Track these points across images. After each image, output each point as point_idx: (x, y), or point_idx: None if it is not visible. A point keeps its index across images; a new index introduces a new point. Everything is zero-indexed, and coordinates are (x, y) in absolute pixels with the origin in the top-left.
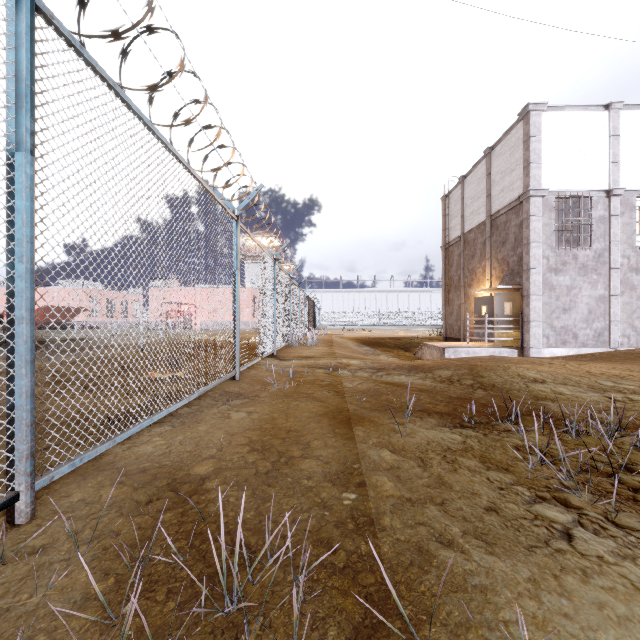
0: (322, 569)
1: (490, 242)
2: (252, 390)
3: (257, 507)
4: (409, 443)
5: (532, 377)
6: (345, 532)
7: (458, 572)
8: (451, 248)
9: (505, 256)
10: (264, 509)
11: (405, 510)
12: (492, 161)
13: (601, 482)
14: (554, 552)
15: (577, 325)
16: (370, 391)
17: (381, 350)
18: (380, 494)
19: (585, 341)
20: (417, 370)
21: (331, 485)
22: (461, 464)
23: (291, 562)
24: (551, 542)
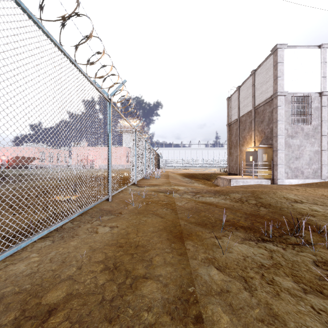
0: None
1: (254, 121)
2: (118, 208)
3: None
4: (230, 259)
5: (293, 199)
6: None
7: None
8: (232, 125)
9: (263, 129)
10: None
11: None
12: (255, 77)
13: None
14: None
15: (303, 166)
16: (193, 209)
17: (195, 180)
18: None
19: (308, 175)
20: (219, 193)
21: (169, 320)
22: (280, 286)
23: None
24: None
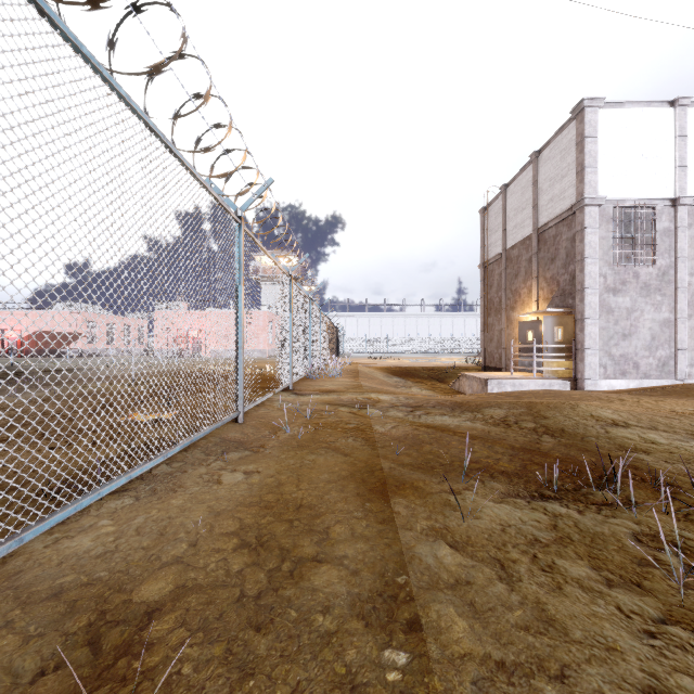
0: None
1: (537, 259)
2: (257, 437)
3: None
4: (475, 530)
5: (610, 419)
6: None
7: None
8: (491, 266)
9: (555, 274)
10: None
11: None
12: (539, 167)
13: None
14: None
15: (638, 353)
16: (408, 438)
17: (413, 381)
18: (448, 650)
19: (647, 371)
20: (462, 408)
21: (363, 627)
22: (565, 575)
23: None
24: None
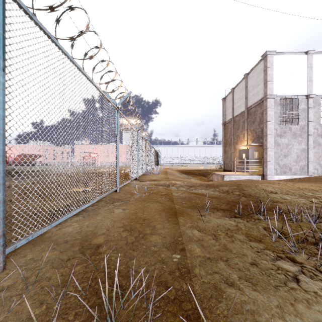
0: (162, 300)
1: (247, 121)
2: (125, 197)
3: (126, 263)
4: (208, 226)
5: (270, 190)
6: (174, 277)
7: (237, 302)
8: (227, 124)
9: (254, 128)
10: (130, 264)
11: (207, 264)
12: (248, 80)
13: (311, 248)
14: (290, 289)
15: (291, 163)
16: (186, 198)
17: (191, 176)
18: (193, 255)
19: (295, 171)
20: (210, 187)
21: (166, 250)
22: (236, 238)
23: (144, 297)
24: (287, 283)
